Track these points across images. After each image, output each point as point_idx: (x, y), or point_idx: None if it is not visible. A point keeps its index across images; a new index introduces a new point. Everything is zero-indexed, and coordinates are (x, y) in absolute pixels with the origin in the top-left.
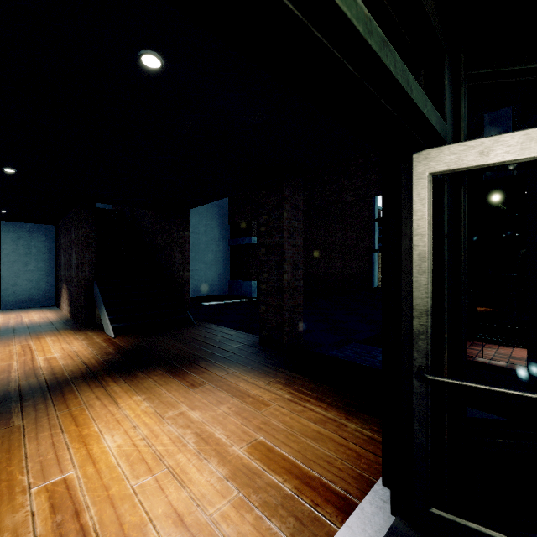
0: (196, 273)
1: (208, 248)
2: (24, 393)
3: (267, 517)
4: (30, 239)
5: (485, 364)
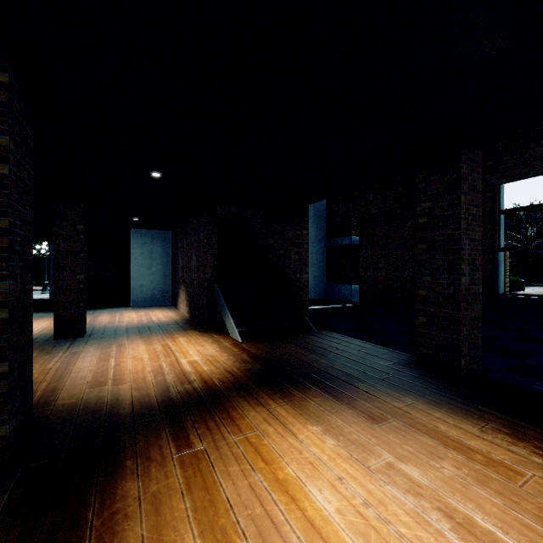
0: None
1: None
2: (187, 402)
3: None
4: (153, 244)
5: None
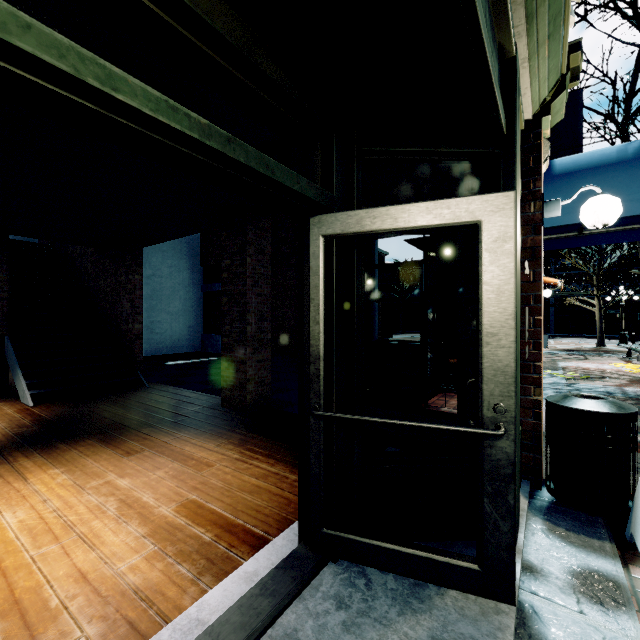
0: (159, 326)
1: (174, 295)
2: None
3: (178, 562)
4: None
5: (446, 413)
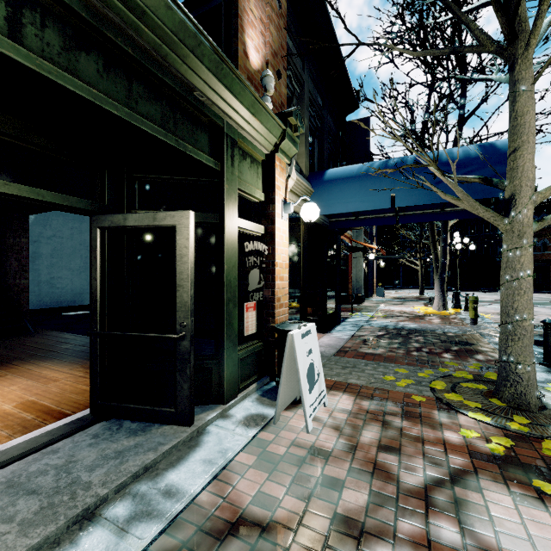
0: (59, 281)
1: (76, 254)
2: None
3: (2, 430)
4: None
5: None
